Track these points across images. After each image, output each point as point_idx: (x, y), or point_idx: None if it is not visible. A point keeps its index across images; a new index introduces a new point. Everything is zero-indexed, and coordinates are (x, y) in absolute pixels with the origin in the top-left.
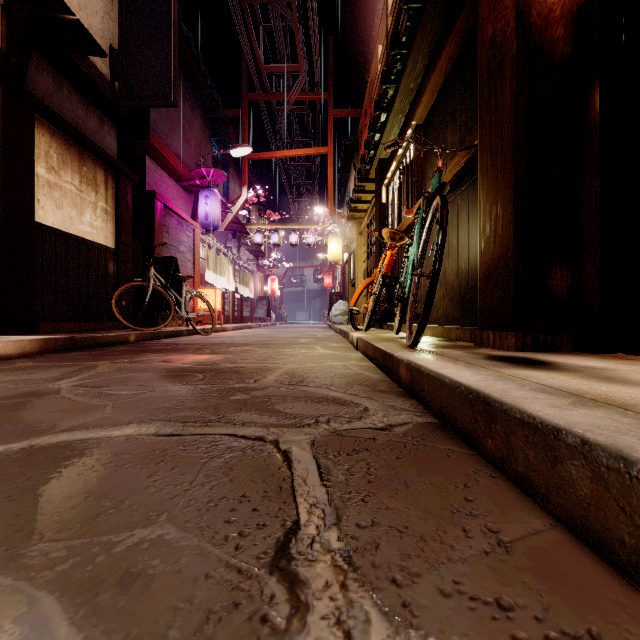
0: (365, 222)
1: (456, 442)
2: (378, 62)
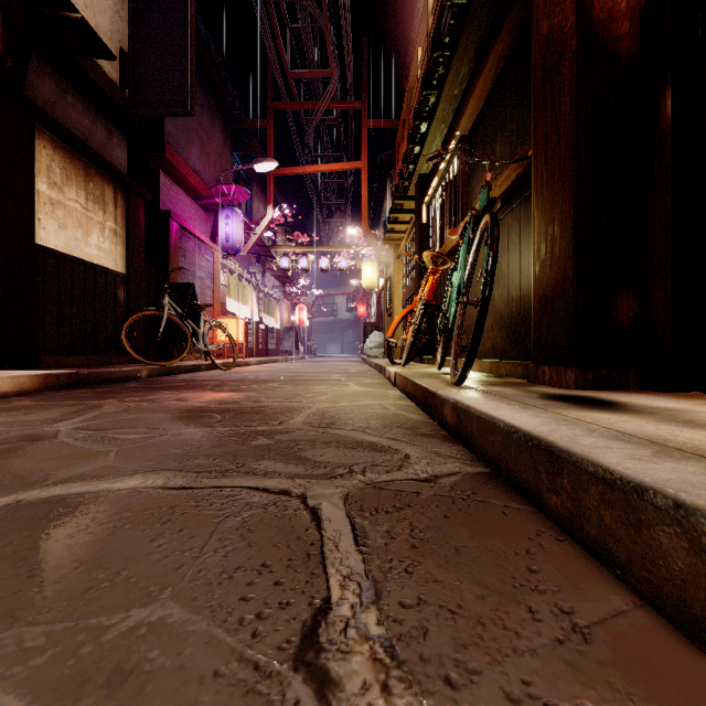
0: (403, 244)
1: (513, 497)
2: (418, 67)
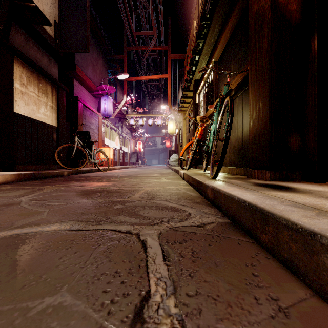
0: (187, 113)
1: (242, 234)
2: (194, 30)
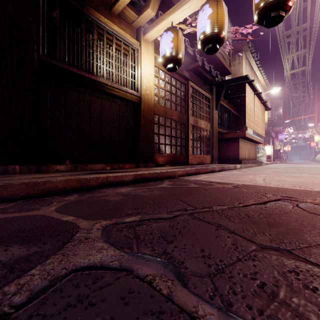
0: None
1: None
2: None
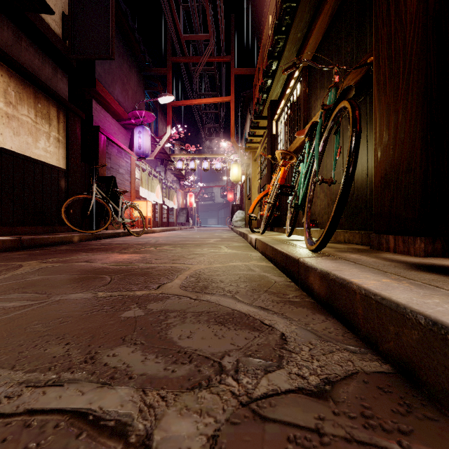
0: (258, 151)
1: None
2: (269, 28)
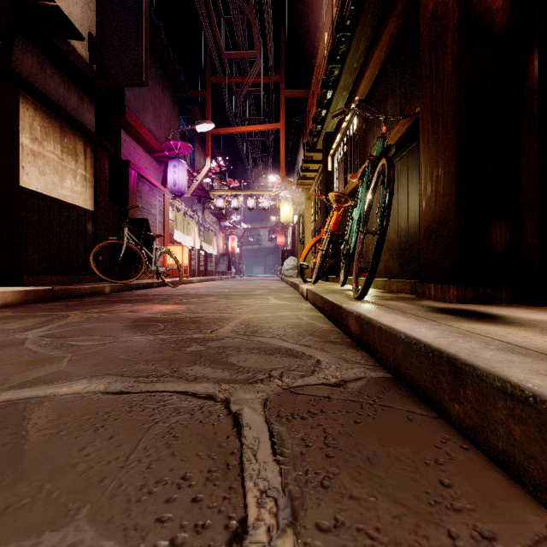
0: (313, 188)
1: (414, 402)
2: (324, 48)
